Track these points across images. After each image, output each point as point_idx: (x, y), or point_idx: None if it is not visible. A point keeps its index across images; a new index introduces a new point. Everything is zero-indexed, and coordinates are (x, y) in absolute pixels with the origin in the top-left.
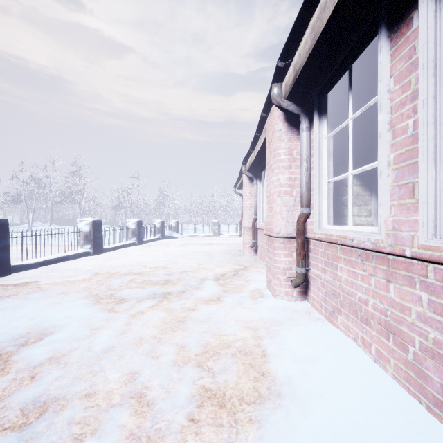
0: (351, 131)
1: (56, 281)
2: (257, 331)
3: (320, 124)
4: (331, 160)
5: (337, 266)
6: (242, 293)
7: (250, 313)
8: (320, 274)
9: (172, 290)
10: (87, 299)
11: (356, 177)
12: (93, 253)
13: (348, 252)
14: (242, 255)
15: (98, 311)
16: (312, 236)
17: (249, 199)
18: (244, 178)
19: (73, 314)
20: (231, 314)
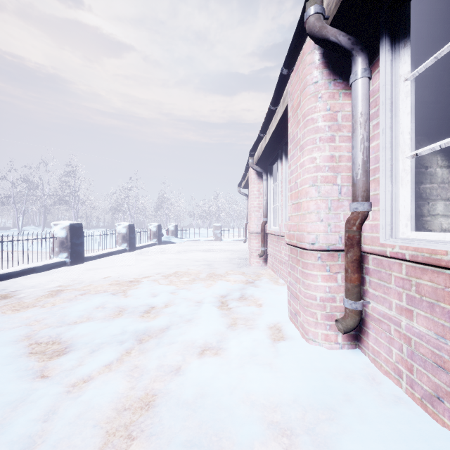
0: None
1: None
2: (293, 440)
3: (393, 59)
4: (412, 120)
5: None
6: (255, 331)
7: (273, 382)
8: (394, 316)
9: (152, 325)
10: (15, 346)
11: (440, 153)
12: (71, 263)
13: None
14: (249, 265)
15: (15, 376)
16: (376, 249)
17: (257, 198)
18: (251, 173)
19: None
20: (241, 386)
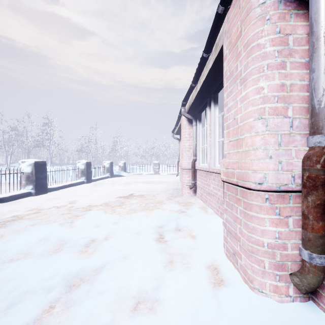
0: None
1: None
2: None
3: None
4: None
5: None
6: (193, 273)
7: None
8: None
9: (87, 265)
10: None
11: None
12: (35, 194)
13: None
14: (181, 195)
15: None
16: None
17: (188, 140)
18: (183, 120)
19: None
20: None
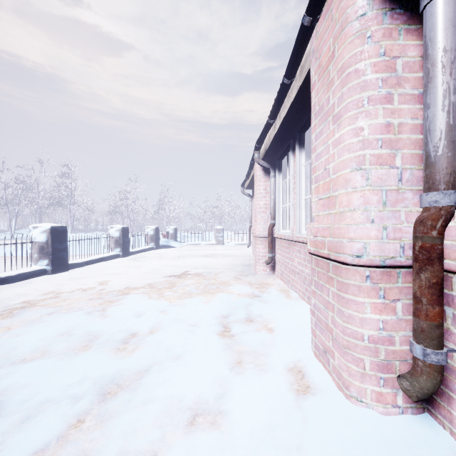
0: None
1: None
2: None
3: None
4: None
5: None
6: (269, 377)
7: None
8: None
9: (126, 367)
10: None
11: None
12: (52, 271)
13: None
14: (254, 273)
15: None
16: None
17: (264, 197)
18: (257, 169)
19: None
20: None
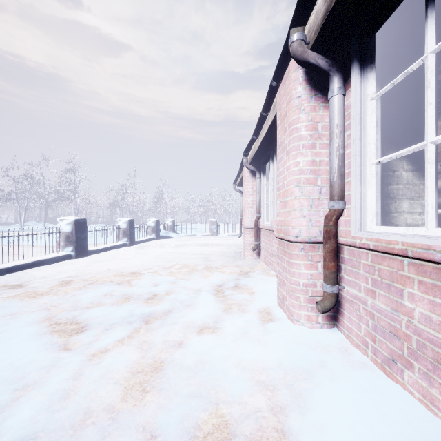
0: (434, 72)
1: (14, 294)
2: (275, 393)
3: (362, 81)
4: (378, 132)
5: (402, 290)
6: (247, 314)
7: (261, 353)
8: (362, 297)
9: (156, 309)
10: (38, 325)
11: (406, 159)
12: (76, 256)
13: (431, 271)
14: (243, 258)
15: (43, 348)
16: (348, 241)
17: (251, 195)
18: (245, 171)
19: (2, 356)
20: (234, 355)
